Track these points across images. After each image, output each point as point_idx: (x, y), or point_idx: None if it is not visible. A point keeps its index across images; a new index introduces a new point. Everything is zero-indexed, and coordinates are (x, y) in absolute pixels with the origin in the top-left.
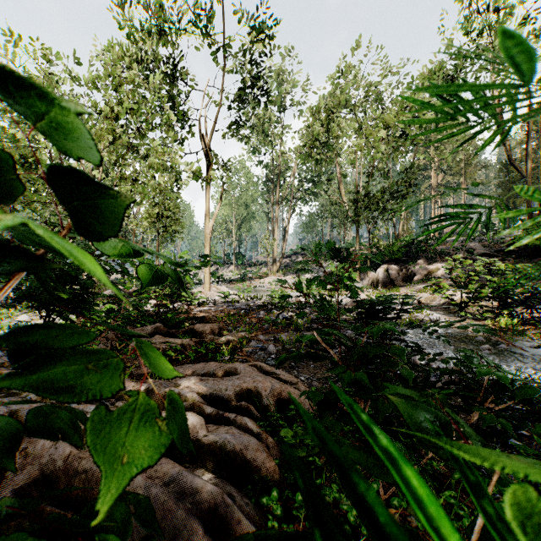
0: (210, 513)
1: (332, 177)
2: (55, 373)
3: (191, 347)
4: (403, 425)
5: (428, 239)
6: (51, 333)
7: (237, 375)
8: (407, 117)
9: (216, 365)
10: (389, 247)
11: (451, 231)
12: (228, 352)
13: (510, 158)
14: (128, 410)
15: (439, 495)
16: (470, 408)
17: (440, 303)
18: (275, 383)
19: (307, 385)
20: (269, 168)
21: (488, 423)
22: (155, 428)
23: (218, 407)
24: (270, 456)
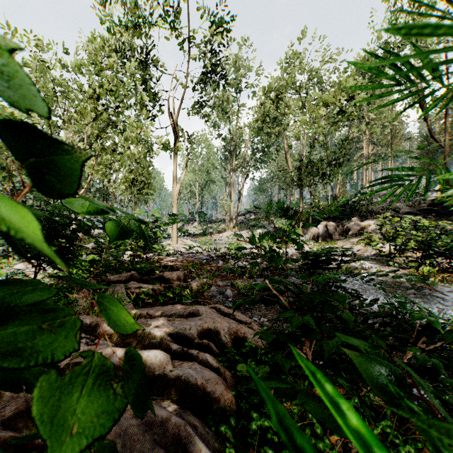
0: (174, 443)
1: (280, 148)
2: (4, 335)
3: (160, 291)
4: (344, 362)
5: (361, 200)
6: (10, 289)
7: (200, 316)
8: (343, 97)
9: (182, 307)
10: (327, 206)
11: (394, 190)
12: (192, 295)
13: (430, 131)
14: (81, 373)
15: (377, 424)
16: (404, 348)
17: (371, 254)
18: (232, 323)
19: (259, 325)
20: (226, 141)
21: (421, 362)
22: (109, 392)
23: (183, 344)
24: (228, 389)
